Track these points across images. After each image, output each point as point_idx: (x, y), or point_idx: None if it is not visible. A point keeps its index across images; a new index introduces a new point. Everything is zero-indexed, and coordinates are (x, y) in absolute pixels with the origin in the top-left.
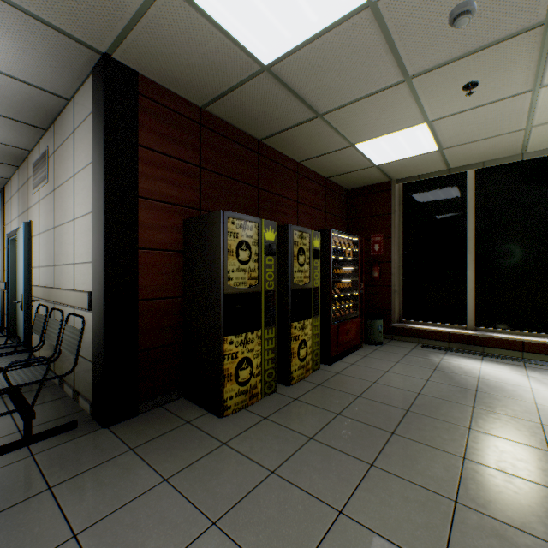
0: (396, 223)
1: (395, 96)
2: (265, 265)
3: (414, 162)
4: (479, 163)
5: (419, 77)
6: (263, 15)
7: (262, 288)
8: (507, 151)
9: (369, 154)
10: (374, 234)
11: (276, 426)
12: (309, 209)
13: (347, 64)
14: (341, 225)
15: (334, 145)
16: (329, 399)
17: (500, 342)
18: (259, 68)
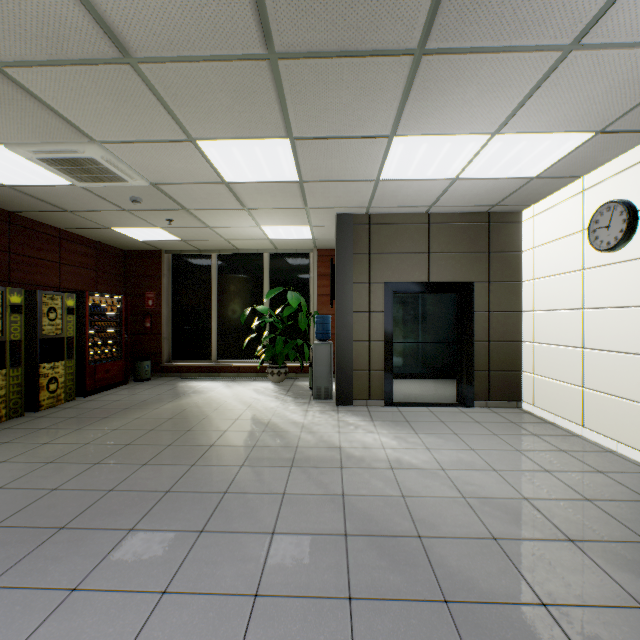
0: (166, 284)
1: (124, 214)
2: (11, 321)
3: (171, 243)
4: (217, 250)
5: (134, 211)
6: (0, 172)
7: (8, 338)
8: (228, 247)
9: (129, 234)
10: (149, 291)
11: (17, 429)
12: (76, 269)
13: (78, 198)
14: (118, 282)
15: (93, 226)
16: (71, 413)
17: (228, 368)
18: (2, 185)
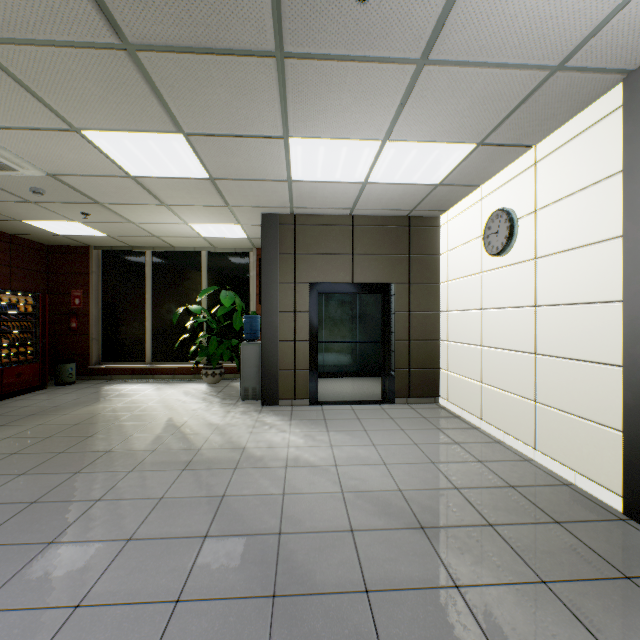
0: (95, 282)
1: (31, 206)
2: None
3: (97, 238)
4: (152, 247)
5: (42, 203)
6: None
7: None
8: (163, 244)
9: (45, 228)
10: (76, 289)
11: None
12: None
13: None
14: (39, 279)
15: None
16: None
17: (163, 370)
18: None
